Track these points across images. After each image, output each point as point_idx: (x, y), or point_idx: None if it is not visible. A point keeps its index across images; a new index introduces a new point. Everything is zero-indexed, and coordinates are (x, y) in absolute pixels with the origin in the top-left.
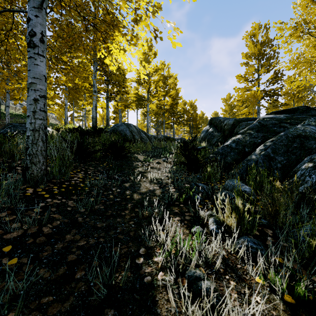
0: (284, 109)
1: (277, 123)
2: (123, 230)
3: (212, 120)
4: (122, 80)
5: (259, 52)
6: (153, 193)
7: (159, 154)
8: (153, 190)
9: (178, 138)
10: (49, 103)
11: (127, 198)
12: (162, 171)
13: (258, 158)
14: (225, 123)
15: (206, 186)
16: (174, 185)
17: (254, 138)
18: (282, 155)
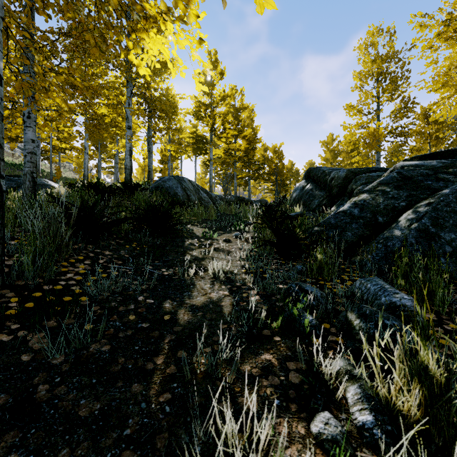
0: (435, 152)
1: (431, 174)
2: (139, 430)
3: (310, 172)
4: (171, 111)
5: (380, 70)
6: (218, 306)
7: (228, 226)
8: (217, 298)
9: (257, 200)
10: (61, 146)
11: (164, 321)
12: (233, 256)
13: (408, 235)
14: (332, 175)
15: (320, 292)
16: (257, 286)
17: (393, 200)
18: (451, 230)
